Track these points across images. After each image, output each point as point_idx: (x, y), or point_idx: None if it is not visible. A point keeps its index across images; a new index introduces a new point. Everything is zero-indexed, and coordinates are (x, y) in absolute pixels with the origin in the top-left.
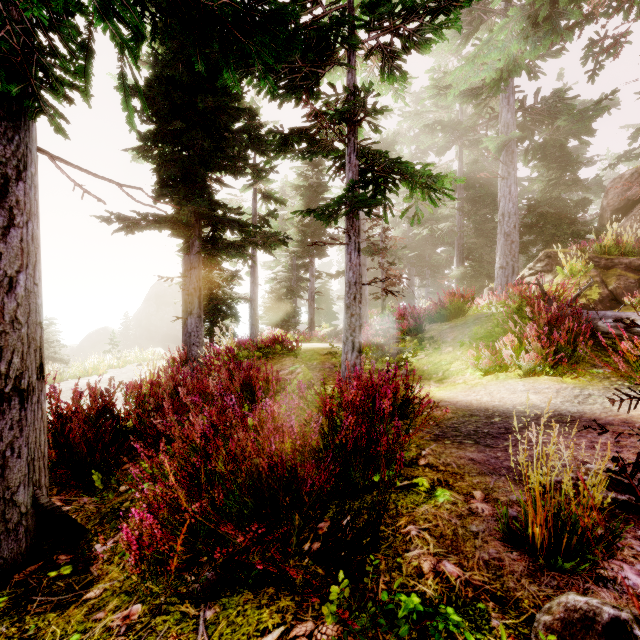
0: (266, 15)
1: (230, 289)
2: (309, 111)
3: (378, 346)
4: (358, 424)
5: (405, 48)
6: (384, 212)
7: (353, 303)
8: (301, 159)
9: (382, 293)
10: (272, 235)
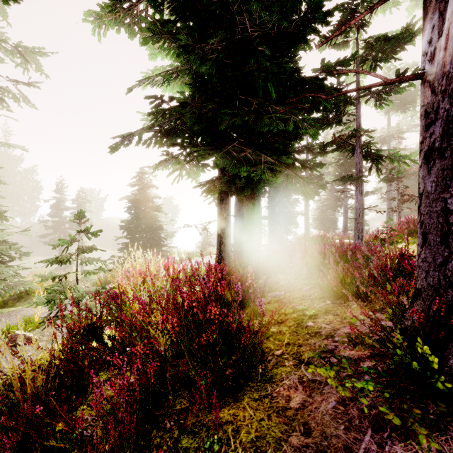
0: (319, 164)
1: (292, 209)
2: (335, 140)
3: (381, 240)
4: (342, 249)
5: (387, 94)
6: (377, 173)
7: (358, 217)
8: (333, 152)
9: (398, 207)
10: (318, 176)
